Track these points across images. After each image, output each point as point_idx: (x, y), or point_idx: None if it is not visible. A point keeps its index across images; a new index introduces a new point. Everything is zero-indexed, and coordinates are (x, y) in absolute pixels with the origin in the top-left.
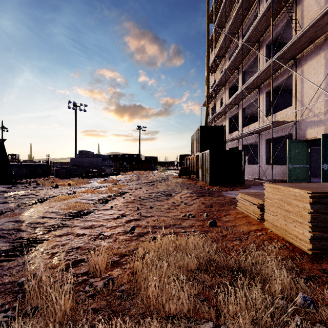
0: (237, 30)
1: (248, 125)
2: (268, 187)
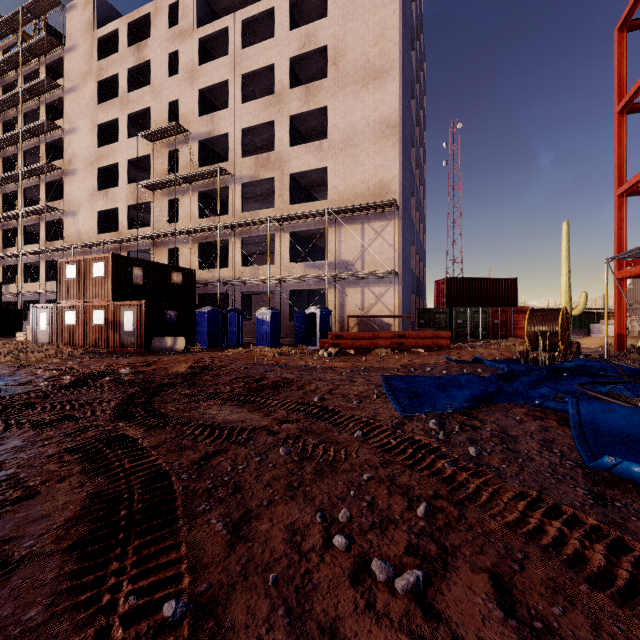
0: (16, 180)
1: (32, 276)
2: (28, 327)
